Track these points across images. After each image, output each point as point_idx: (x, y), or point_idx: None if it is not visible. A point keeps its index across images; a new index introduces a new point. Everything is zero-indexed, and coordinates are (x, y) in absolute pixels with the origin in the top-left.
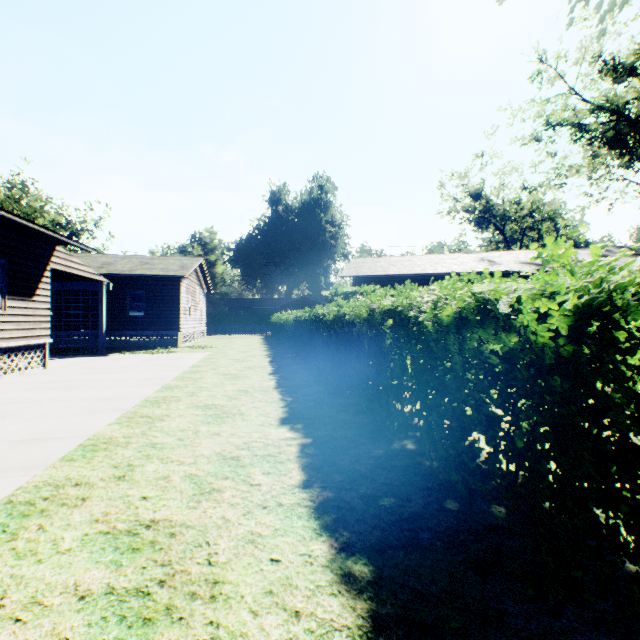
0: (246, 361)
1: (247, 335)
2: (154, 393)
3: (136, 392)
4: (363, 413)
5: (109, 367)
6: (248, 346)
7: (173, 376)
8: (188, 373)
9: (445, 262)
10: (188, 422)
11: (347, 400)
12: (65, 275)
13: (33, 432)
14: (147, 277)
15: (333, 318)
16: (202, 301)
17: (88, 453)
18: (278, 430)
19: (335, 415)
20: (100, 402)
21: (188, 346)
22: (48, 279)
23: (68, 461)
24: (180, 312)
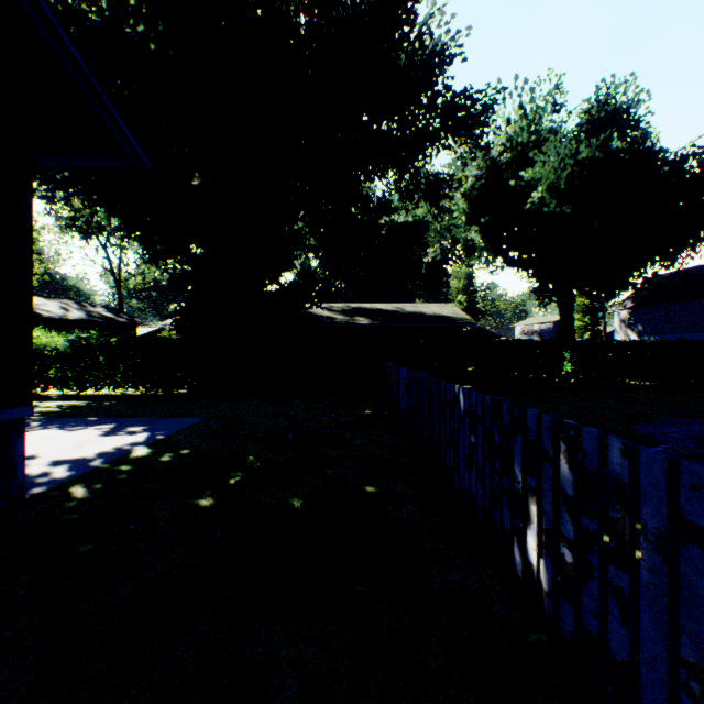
0: None
1: None
2: None
3: None
4: None
5: None
6: None
7: None
8: None
9: None
10: None
11: None
12: None
13: None
14: None
15: None
16: None
17: None
18: None
19: None
20: None
21: None
22: None
23: None
24: None
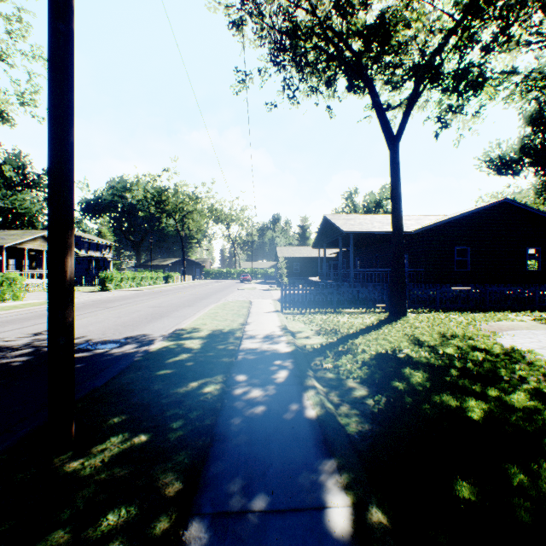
0: None
1: None
2: None
3: None
4: None
5: None
6: None
7: None
8: None
9: None
10: None
11: None
12: None
13: None
14: None
15: None
16: None
17: None
18: None
19: None
20: None
21: None
22: None
23: None
24: None
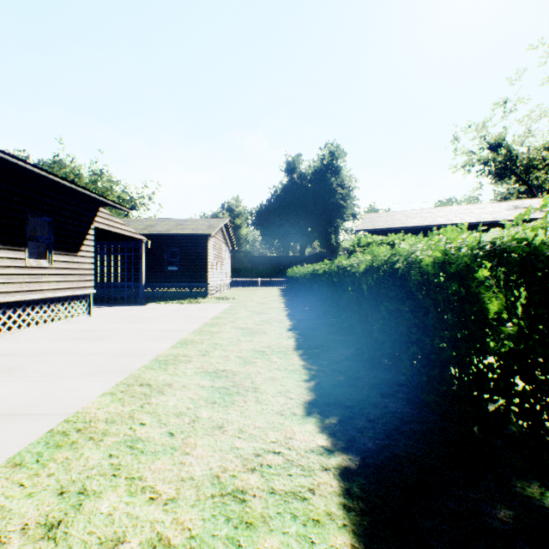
0: (264, 313)
1: (266, 287)
2: (167, 349)
3: (151, 347)
4: (429, 408)
5: (141, 316)
6: (266, 298)
7: (192, 329)
8: (207, 325)
9: (471, 212)
10: (189, 399)
11: (388, 374)
12: (110, 234)
13: (18, 401)
14: (180, 236)
15: (365, 269)
16: (227, 257)
17: (47, 451)
18: (304, 428)
19: (381, 402)
20: (111, 359)
21: (214, 297)
22: (92, 237)
23: (12, 467)
24: (207, 267)
